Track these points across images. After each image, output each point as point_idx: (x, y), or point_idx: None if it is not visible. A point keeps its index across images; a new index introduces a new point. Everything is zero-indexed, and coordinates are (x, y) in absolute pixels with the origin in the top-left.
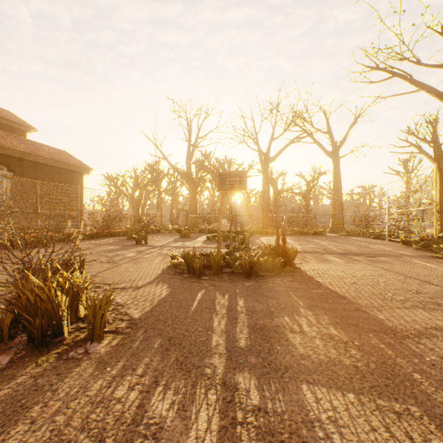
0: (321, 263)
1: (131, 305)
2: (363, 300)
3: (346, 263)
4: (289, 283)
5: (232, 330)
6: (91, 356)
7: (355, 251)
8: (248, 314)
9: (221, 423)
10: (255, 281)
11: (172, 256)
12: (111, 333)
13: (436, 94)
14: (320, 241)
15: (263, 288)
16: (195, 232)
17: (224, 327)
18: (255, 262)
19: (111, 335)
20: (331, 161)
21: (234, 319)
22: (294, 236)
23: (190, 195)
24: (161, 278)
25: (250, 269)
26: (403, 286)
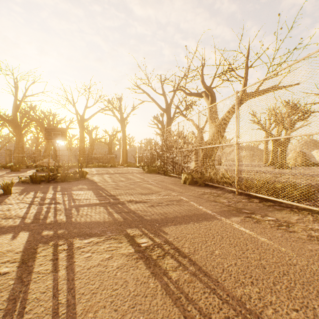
0: (99, 176)
1: (12, 190)
2: (101, 182)
3: (109, 176)
4: (80, 182)
5: (56, 189)
6: (11, 196)
7: (119, 172)
8: (61, 187)
9: (53, 195)
10: (66, 182)
11: (19, 177)
12: (12, 194)
13: (158, 106)
14: (110, 170)
15: (69, 183)
16: (23, 168)
17: (53, 189)
18: (66, 176)
19: (13, 194)
20: (122, 126)
21: (56, 188)
22: (99, 168)
23: (16, 138)
24: (18, 185)
25: (65, 178)
26: (118, 179)
